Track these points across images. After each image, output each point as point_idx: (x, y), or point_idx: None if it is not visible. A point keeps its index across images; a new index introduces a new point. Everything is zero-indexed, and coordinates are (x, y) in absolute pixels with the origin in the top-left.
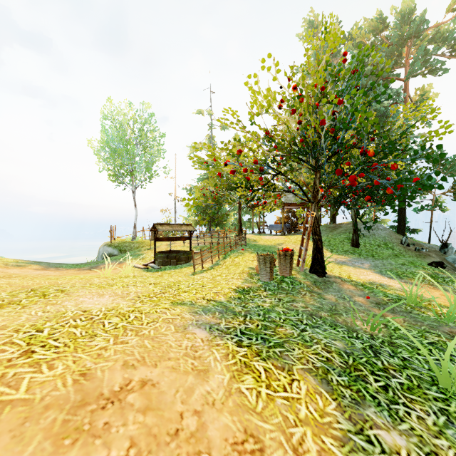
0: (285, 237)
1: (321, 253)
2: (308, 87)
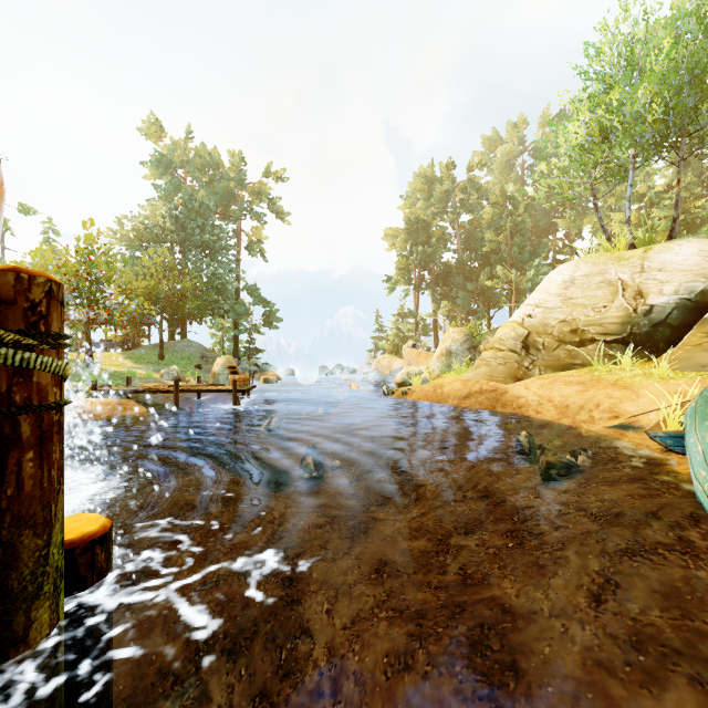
0: (100, 353)
1: (91, 355)
2: (70, 268)
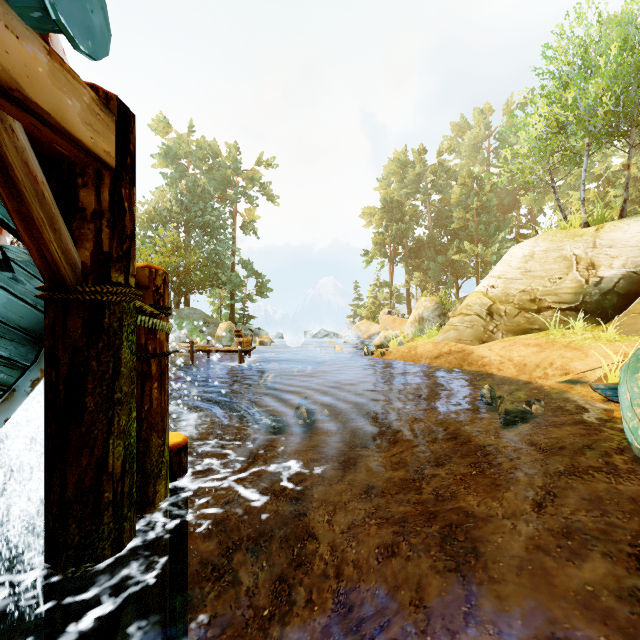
0: None
1: None
2: None
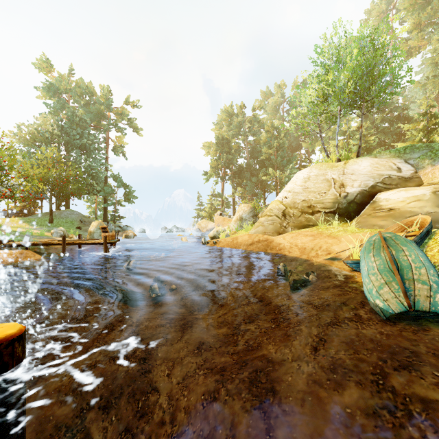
0: (3, 219)
1: None
2: None
